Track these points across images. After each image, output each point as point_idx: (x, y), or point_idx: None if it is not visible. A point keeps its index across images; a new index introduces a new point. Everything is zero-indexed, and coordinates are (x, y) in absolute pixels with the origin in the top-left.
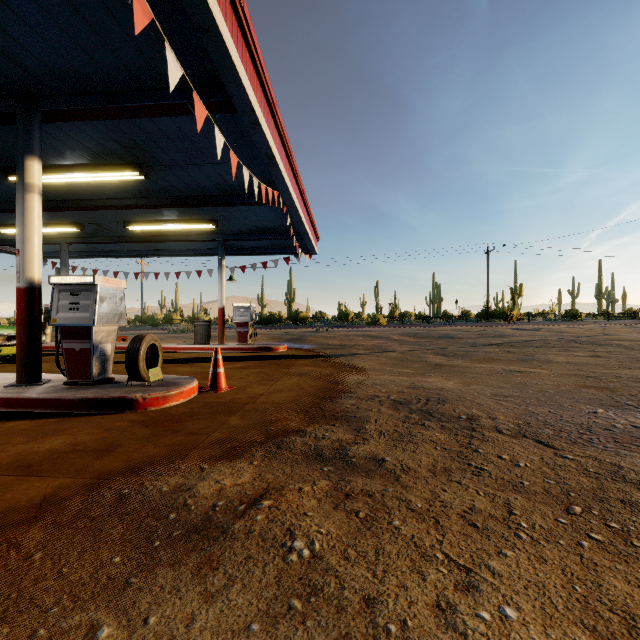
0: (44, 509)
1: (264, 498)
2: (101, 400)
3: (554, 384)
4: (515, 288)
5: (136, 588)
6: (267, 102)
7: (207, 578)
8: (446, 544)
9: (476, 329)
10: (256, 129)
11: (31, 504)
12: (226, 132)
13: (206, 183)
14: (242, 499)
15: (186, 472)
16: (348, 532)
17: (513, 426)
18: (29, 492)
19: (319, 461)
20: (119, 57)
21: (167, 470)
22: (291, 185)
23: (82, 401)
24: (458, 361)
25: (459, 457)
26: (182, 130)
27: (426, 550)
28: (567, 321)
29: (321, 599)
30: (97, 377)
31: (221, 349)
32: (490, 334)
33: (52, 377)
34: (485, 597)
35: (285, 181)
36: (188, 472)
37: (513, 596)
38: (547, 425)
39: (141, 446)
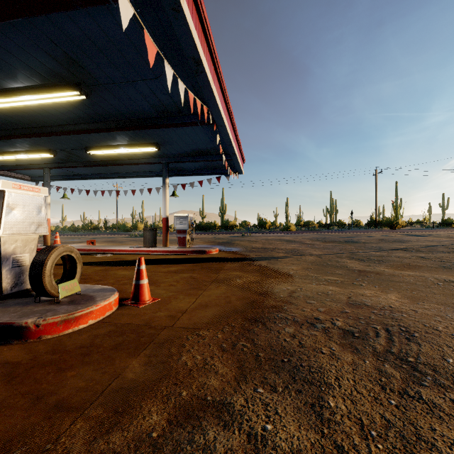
0: None
1: None
2: None
3: None
4: (396, 202)
5: None
6: None
7: None
8: None
9: (373, 235)
10: (179, 18)
11: None
12: (152, 36)
13: (144, 104)
14: None
15: None
16: None
17: None
18: None
19: None
20: None
21: None
22: (220, 103)
23: None
24: (378, 267)
25: None
26: (108, 35)
27: None
28: (444, 228)
29: None
30: (9, 290)
31: (164, 251)
32: (389, 239)
33: None
34: None
35: (214, 94)
36: None
37: None
38: None
39: None
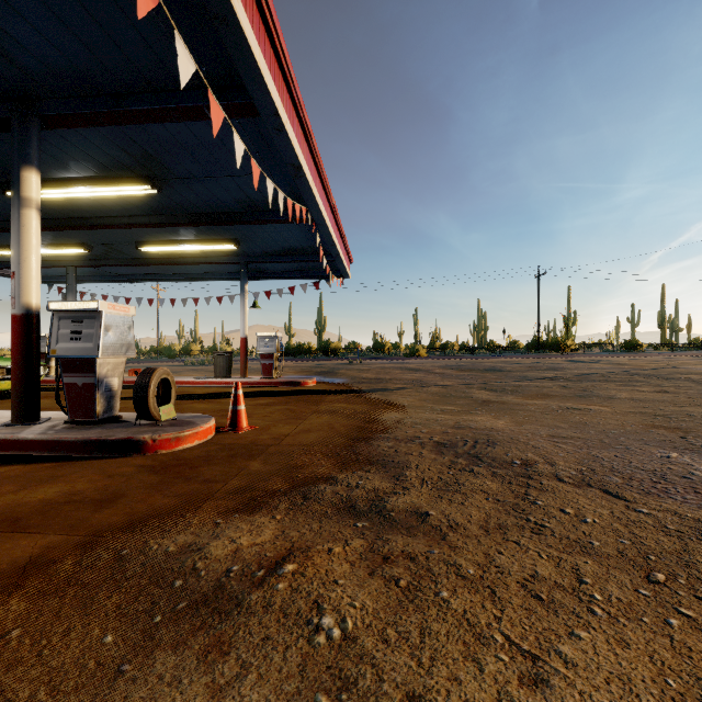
0: (28, 574)
1: (287, 561)
2: (105, 442)
3: (618, 423)
4: (569, 316)
5: (129, 678)
6: (293, 105)
7: (216, 665)
8: (506, 622)
9: (526, 361)
10: (281, 136)
11: (14, 567)
12: (248, 140)
13: (226, 198)
14: (261, 562)
15: (197, 528)
16: (387, 606)
17: (575, 473)
18: (13, 552)
19: (352, 515)
20: (125, 53)
21: (176, 525)
22: (321, 200)
23: (84, 443)
24: (508, 397)
25: (515, 511)
26: (198, 138)
27: (482, 630)
28: (627, 352)
29: (354, 696)
30: (102, 415)
31: (243, 383)
32: (542, 367)
33: (52, 415)
34: (558, 695)
35: (314, 195)
36: (200, 528)
37: (592, 693)
38: (614, 472)
39: (147, 496)
